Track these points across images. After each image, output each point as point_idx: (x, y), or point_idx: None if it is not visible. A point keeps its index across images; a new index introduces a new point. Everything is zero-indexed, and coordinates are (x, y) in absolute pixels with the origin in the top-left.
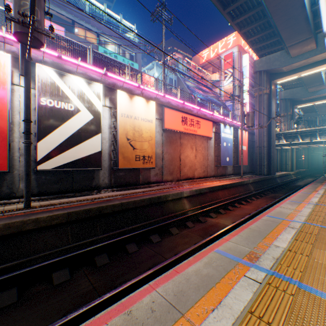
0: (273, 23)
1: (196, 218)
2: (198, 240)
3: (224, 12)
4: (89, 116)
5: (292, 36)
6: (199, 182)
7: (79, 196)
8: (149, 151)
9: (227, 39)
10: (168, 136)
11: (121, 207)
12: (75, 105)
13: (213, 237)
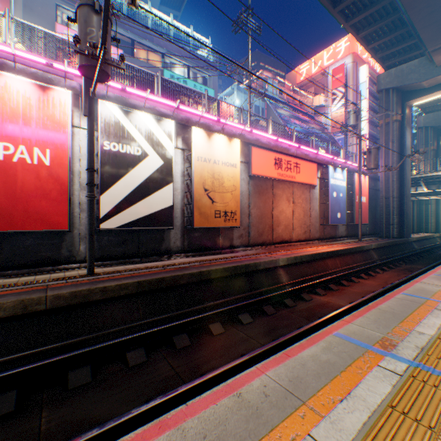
0: (407, 19)
1: (297, 294)
2: (303, 324)
3: (334, 11)
4: (158, 161)
5: (437, 36)
6: (299, 246)
7: (146, 262)
8: (232, 204)
9: (336, 46)
10: (257, 184)
11: (200, 276)
12: (142, 148)
13: (324, 319)
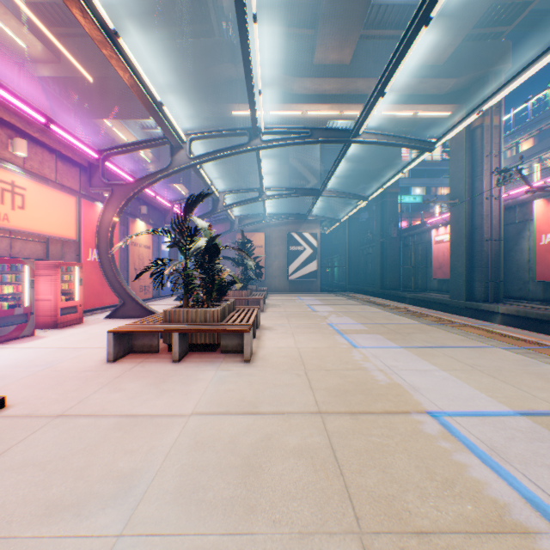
0: None
1: None
2: None
3: None
4: None
5: None
6: None
7: None
8: None
9: None
10: None
11: None
12: None
13: None
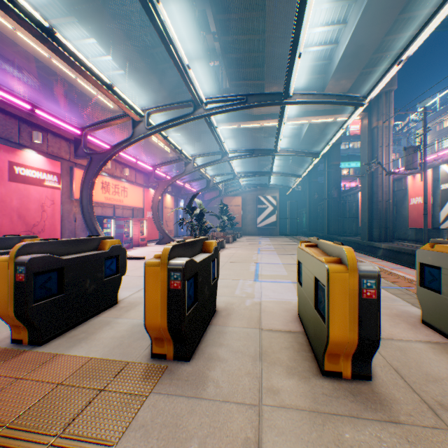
0: None
1: None
2: None
3: None
4: None
5: None
6: None
7: None
8: None
9: None
10: None
11: None
12: None
13: None
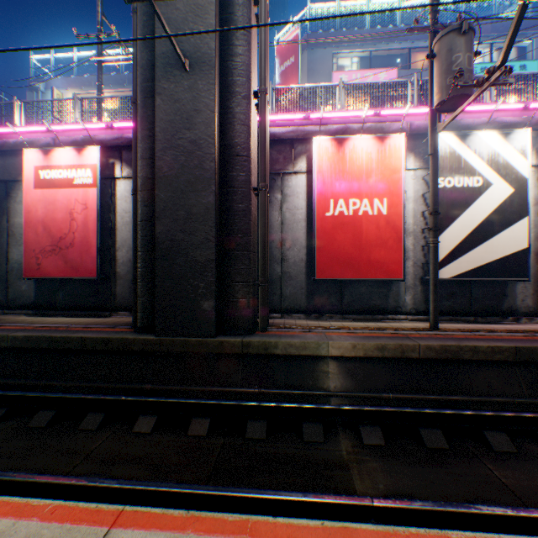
0: None
1: None
2: None
3: None
4: (504, 190)
5: None
6: None
7: (485, 323)
8: None
9: None
10: None
11: None
12: (482, 177)
13: None
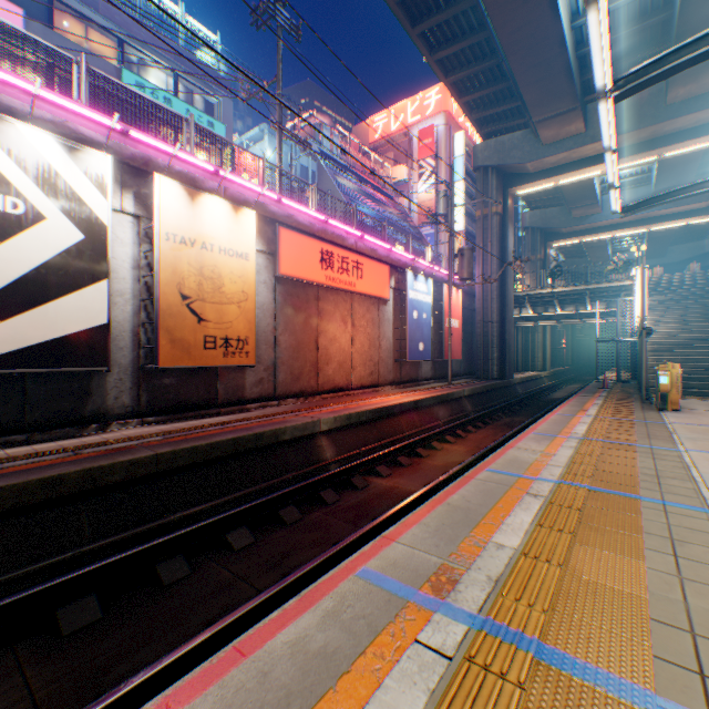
0: (508, 69)
1: (346, 479)
2: (345, 534)
3: (413, 33)
4: (72, 233)
5: (543, 102)
6: (361, 396)
7: (41, 443)
8: (241, 326)
9: (424, 97)
10: (290, 293)
11: (157, 464)
12: (29, 201)
13: (376, 524)
